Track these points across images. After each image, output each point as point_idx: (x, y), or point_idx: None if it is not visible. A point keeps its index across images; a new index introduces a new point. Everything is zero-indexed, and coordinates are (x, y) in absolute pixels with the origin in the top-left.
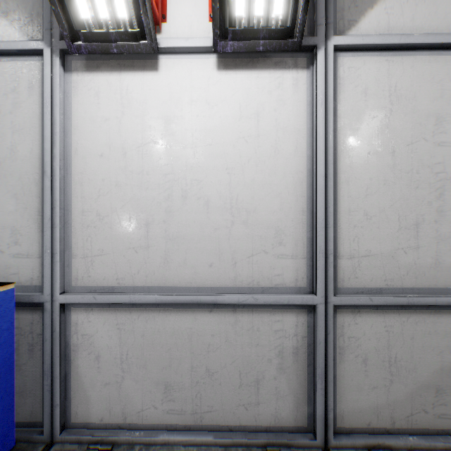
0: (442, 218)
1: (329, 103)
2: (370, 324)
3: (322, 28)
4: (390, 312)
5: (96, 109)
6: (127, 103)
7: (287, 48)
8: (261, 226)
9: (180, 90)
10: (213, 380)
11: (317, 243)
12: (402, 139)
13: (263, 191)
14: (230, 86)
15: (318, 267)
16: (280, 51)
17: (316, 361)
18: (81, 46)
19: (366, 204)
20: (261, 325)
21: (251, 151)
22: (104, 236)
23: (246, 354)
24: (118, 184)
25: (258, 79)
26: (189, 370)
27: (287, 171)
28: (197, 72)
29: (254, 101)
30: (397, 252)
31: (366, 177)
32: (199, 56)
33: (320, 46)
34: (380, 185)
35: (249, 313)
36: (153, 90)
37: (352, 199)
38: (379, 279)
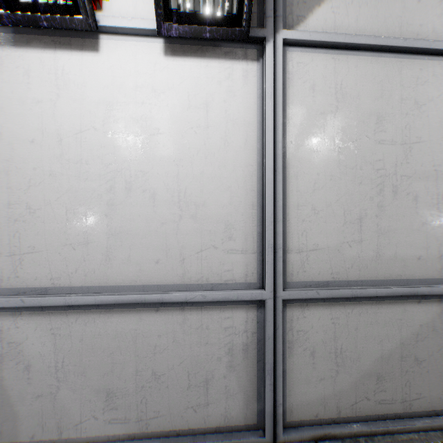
0: (383, 212)
1: (278, 96)
2: (317, 317)
3: (271, 21)
4: (336, 304)
5: (27, 89)
6: (63, 84)
7: (234, 37)
8: (210, 220)
9: (124, 74)
10: (159, 383)
11: (266, 237)
12: (347, 135)
13: (213, 184)
14: (178, 73)
15: (267, 262)
16: (227, 39)
17: (265, 357)
18: (3, 16)
19: (314, 198)
20: (211, 322)
21: (200, 142)
22: (36, 231)
23: (195, 354)
24: (52, 173)
25: (208, 68)
26: (134, 374)
27: (237, 164)
28: (142, 56)
29: (203, 91)
30: (343, 246)
31: (314, 172)
32: (144, 39)
33: (269, 39)
34: (327, 180)
35: (198, 311)
36: (94, 72)
37: (301, 194)
38: (326, 272)
